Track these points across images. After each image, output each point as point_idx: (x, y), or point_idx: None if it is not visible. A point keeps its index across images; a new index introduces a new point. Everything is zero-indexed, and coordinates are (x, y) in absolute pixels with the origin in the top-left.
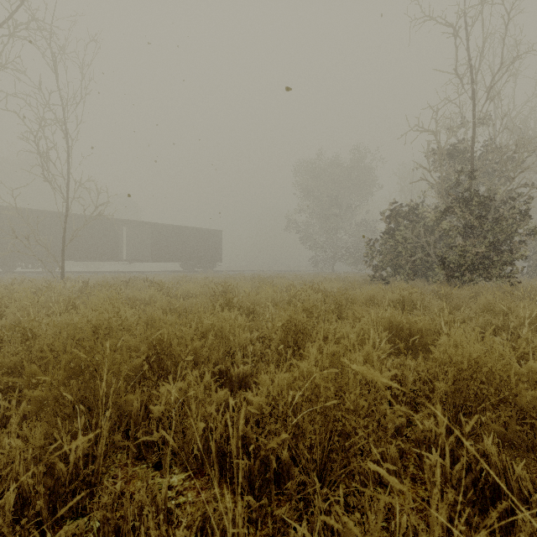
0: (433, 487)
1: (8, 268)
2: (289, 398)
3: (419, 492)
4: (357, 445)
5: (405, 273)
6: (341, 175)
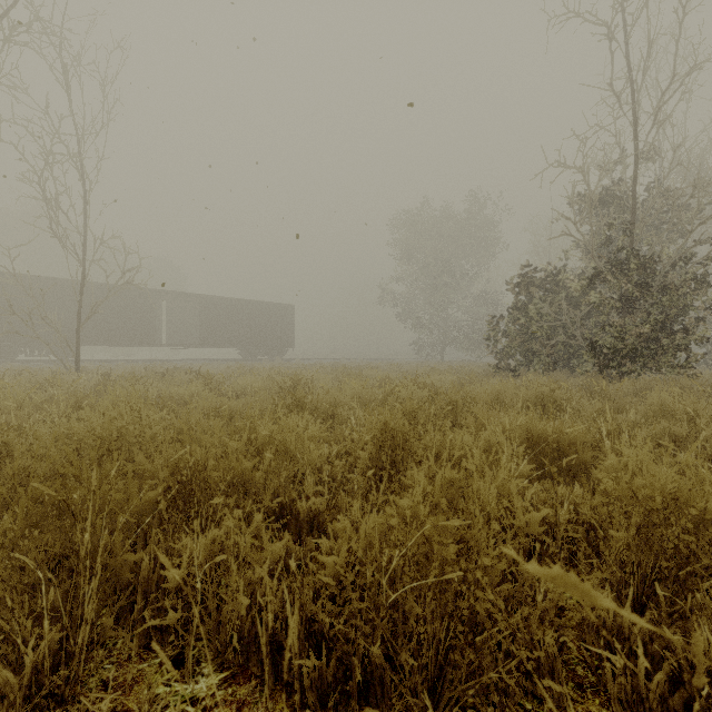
0: (619, 711)
1: (7, 356)
2: (382, 560)
3: (592, 709)
4: (494, 640)
5: (541, 361)
6: (453, 231)
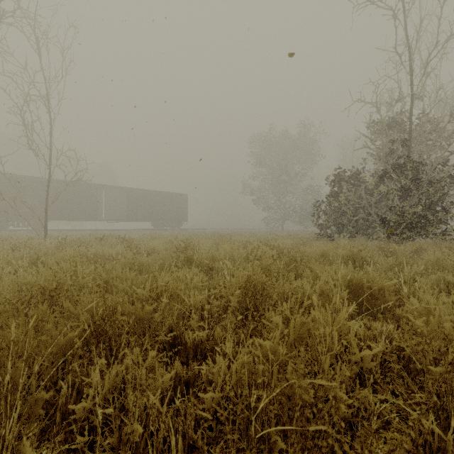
0: None
1: (2, 227)
2: (251, 400)
3: None
4: None
5: (348, 230)
6: (289, 147)
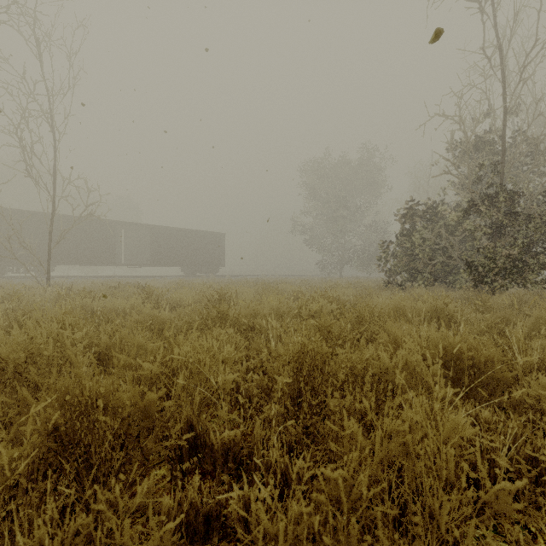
0: None
1: None
2: None
3: None
4: None
5: (424, 278)
6: (349, 175)
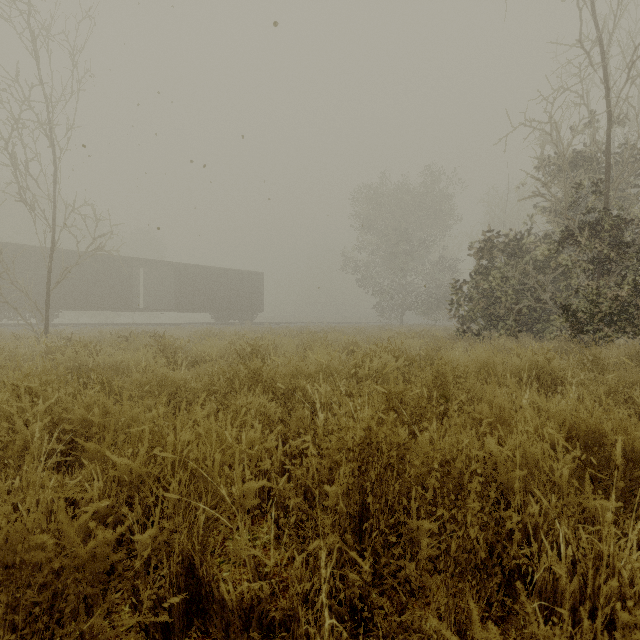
0: None
1: None
2: None
3: None
4: None
5: (507, 325)
6: (411, 203)
